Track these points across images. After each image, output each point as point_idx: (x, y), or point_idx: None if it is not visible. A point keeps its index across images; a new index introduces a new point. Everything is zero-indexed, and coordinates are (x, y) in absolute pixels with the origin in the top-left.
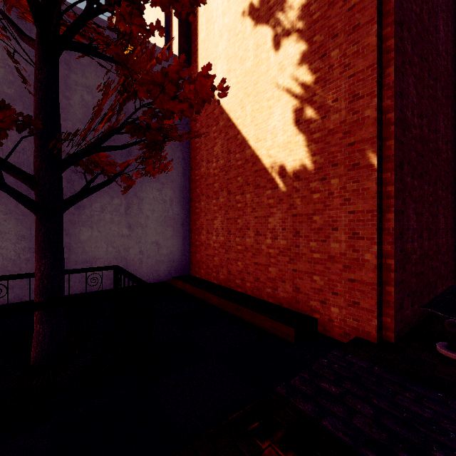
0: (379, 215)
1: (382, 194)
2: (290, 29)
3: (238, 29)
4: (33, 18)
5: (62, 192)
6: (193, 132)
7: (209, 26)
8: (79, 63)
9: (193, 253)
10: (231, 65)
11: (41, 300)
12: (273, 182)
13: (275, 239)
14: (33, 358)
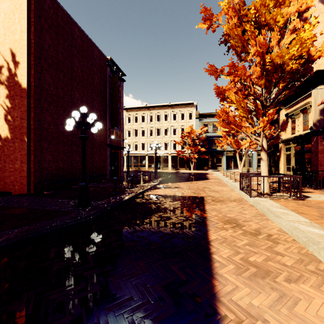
0: (28, 156)
1: (31, 150)
2: (3, 82)
3: None
4: None
5: None
6: None
7: None
8: None
9: None
10: None
11: None
12: None
13: None
14: None
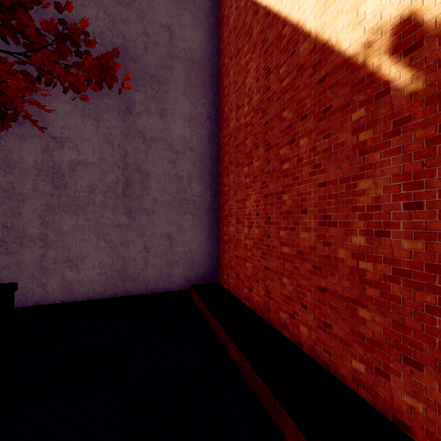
0: None
1: None
2: None
3: None
4: None
5: None
6: None
7: None
8: None
9: (221, 252)
10: None
11: None
12: (371, 81)
13: (379, 236)
14: None
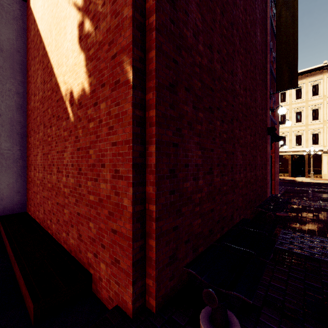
0: (138, 147)
1: (146, 121)
2: None
3: None
4: None
5: None
6: None
7: None
8: None
9: (28, 189)
10: None
11: None
12: (66, 111)
13: (67, 177)
14: None
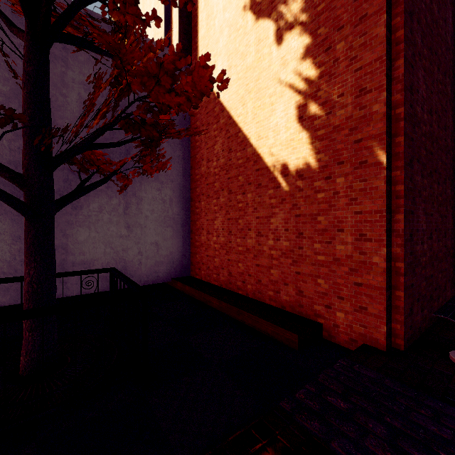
0: (388, 216)
1: (391, 194)
2: (293, 22)
3: (239, 24)
4: (21, 7)
5: (53, 192)
6: (192, 128)
7: (210, 21)
8: (76, 59)
9: (193, 254)
10: (232, 62)
11: (31, 306)
12: (275, 181)
13: (277, 240)
14: (22, 368)
